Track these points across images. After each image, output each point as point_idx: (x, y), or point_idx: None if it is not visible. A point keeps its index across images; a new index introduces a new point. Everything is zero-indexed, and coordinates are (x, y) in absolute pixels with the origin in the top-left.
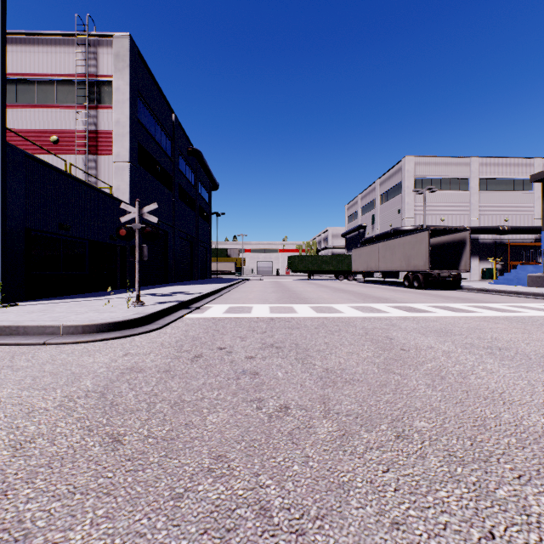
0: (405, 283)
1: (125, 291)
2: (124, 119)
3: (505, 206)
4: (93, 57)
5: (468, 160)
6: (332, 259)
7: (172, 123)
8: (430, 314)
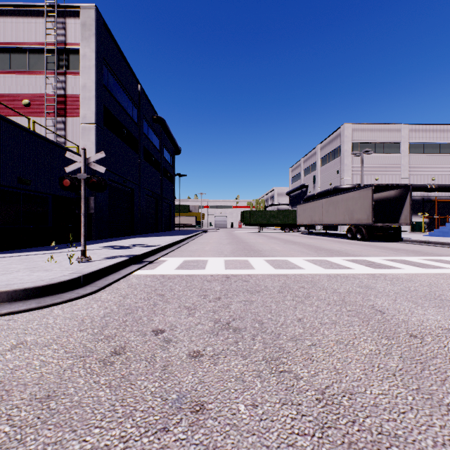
0: (348, 235)
1: (88, 243)
2: (90, 84)
3: (432, 167)
4: (61, 27)
5: (399, 126)
6: (279, 214)
7: (138, 93)
8: (397, 271)
